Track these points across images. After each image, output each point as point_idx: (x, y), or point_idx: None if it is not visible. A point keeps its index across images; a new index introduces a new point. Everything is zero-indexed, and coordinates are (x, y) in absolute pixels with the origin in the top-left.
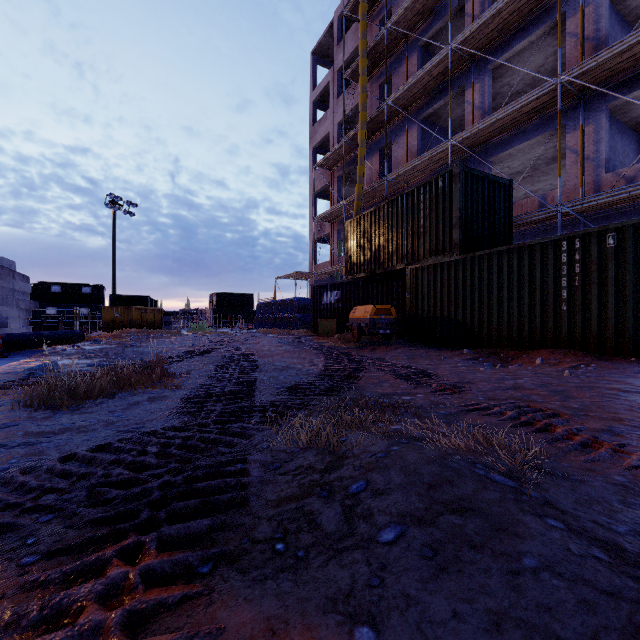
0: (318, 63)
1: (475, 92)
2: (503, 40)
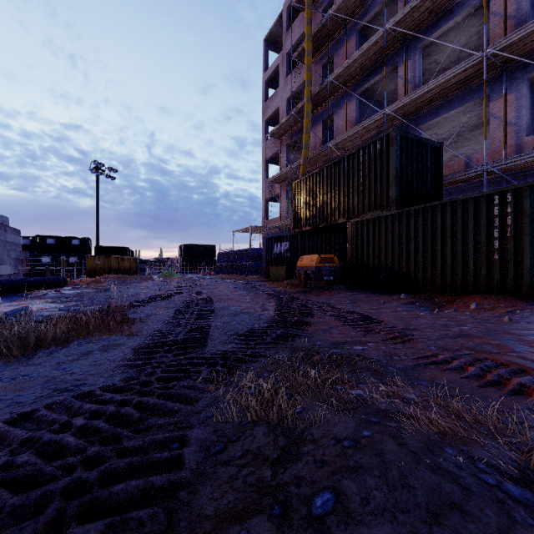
0: (269, 49)
1: (407, 68)
2: (432, 21)
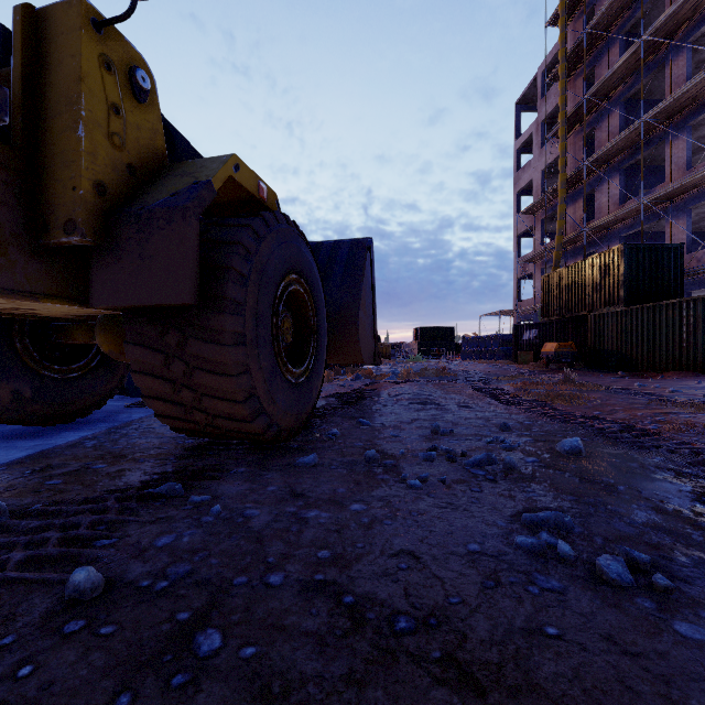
0: (522, 111)
1: (674, 147)
2: (699, 104)
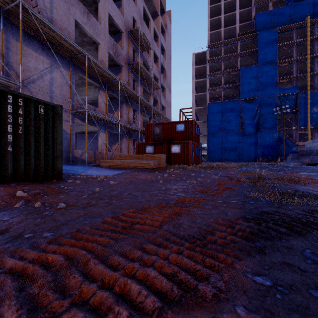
0: None
1: None
2: None
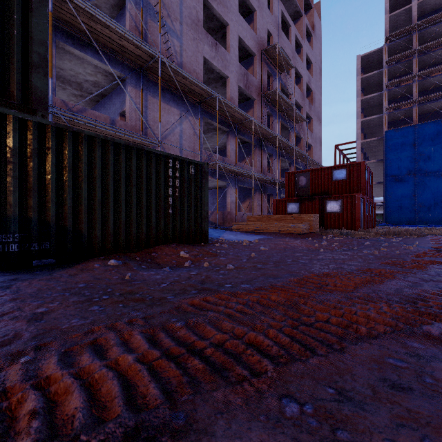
0: None
1: None
2: None
